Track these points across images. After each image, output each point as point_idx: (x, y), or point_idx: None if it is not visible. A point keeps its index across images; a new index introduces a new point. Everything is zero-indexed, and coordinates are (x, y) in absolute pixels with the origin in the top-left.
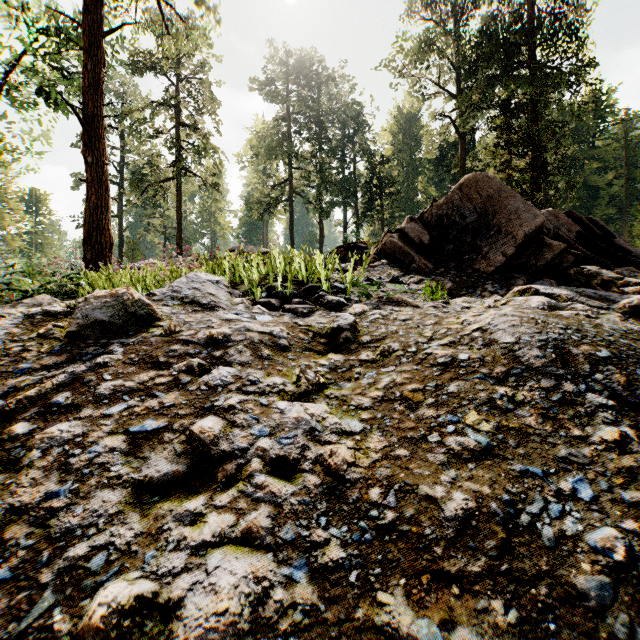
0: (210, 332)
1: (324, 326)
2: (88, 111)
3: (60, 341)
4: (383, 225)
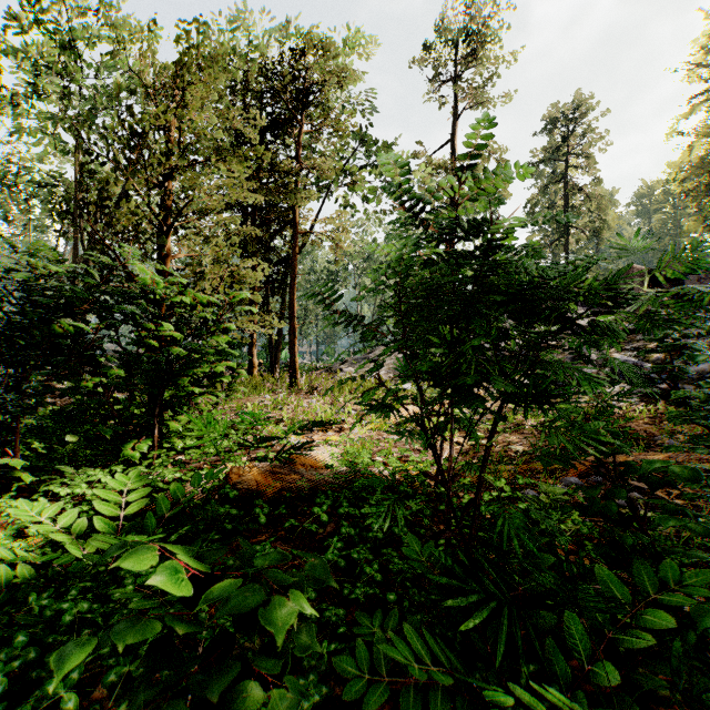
0: None
1: None
2: None
3: None
4: None
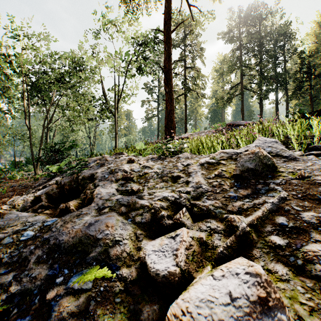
0: None
1: None
2: (166, 69)
3: (230, 179)
4: (310, 97)
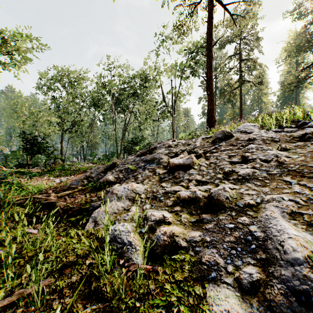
0: (249, 137)
1: (299, 134)
2: (208, 76)
3: (210, 143)
4: None
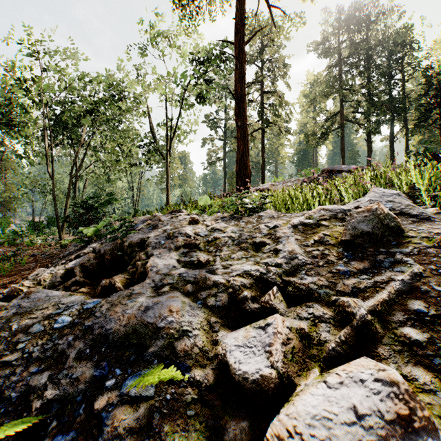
0: None
1: None
2: (238, 94)
3: (336, 247)
4: None
